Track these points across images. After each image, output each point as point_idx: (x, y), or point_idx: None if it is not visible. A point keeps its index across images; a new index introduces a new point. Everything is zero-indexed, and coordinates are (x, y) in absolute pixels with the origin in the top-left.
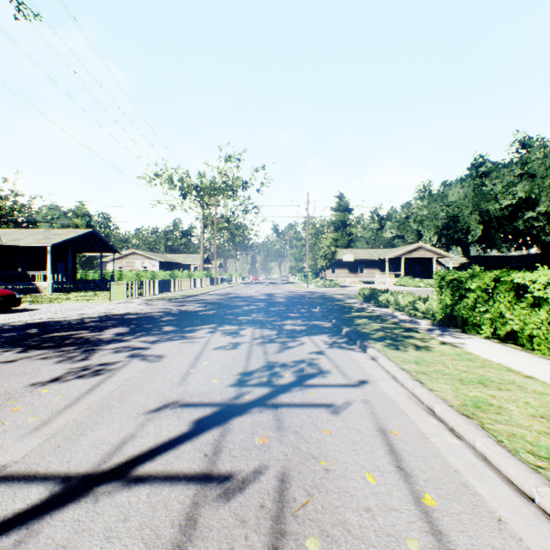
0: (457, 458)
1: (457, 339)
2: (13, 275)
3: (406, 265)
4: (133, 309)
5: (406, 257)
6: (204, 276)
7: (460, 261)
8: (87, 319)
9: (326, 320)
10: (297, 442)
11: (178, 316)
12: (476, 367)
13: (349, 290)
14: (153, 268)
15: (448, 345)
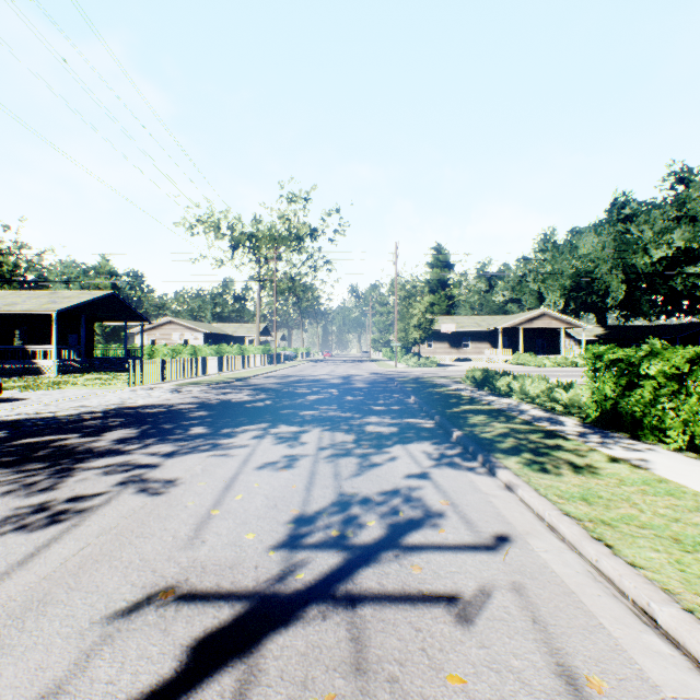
0: None
1: (631, 451)
2: (8, 351)
3: (524, 337)
4: (157, 399)
5: (525, 327)
6: (260, 352)
7: (595, 332)
8: (86, 414)
9: (426, 416)
10: None
11: (216, 410)
12: (689, 510)
13: (451, 370)
14: (195, 342)
15: (621, 462)
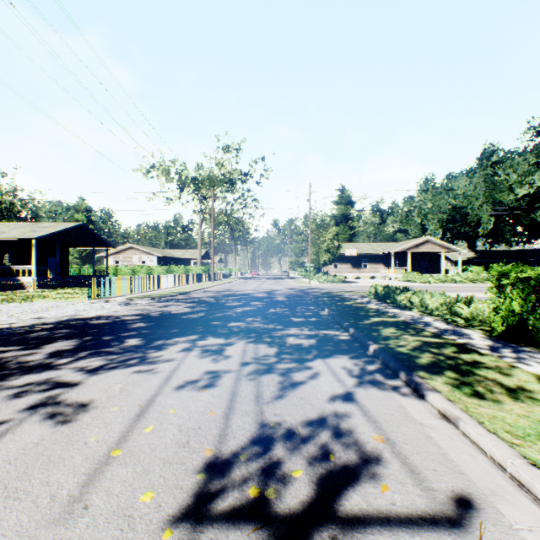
0: None
1: None
2: None
3: (411, 259)
4: (107, 311)
5: (412, 251)
6: (201, 271)
7: (467, 256)
8: (38, 325)
9: (340, 328)
10: None
11: (154, 322)
12: None
13: (354, 286)
14: (151, 263)
15: None
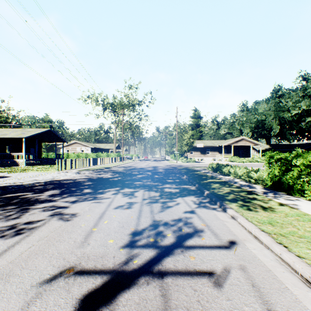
0: None
1: (288, 200)
2: (3, 155)
3: (234, 149)
4: (69, 177)
5: (234, 145)
6: (116, 156)
7: (265, 147)
8: (36, 183)
9: (192, 184)
10: None
11: (95, 181)
12: None
13: (201, 164)
14: (87, 151)
15: (285, 206)
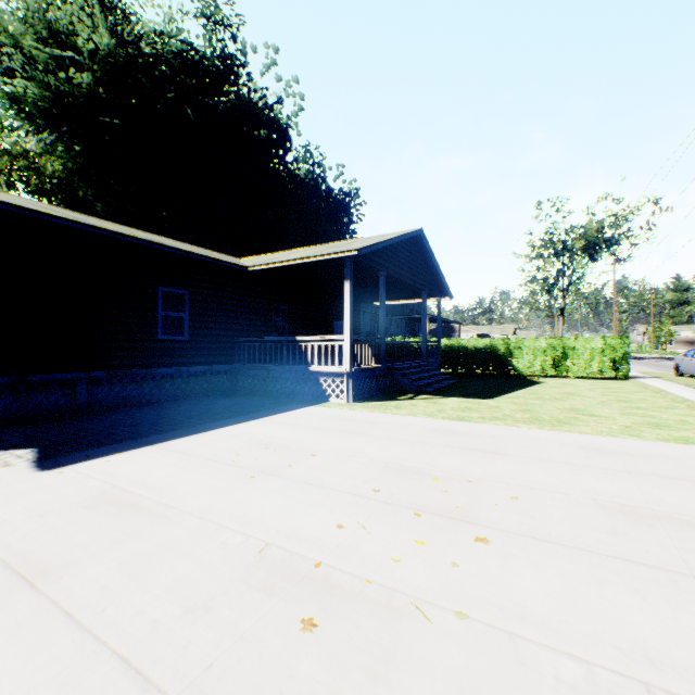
0: None
1: None
2: None
3: None
4: None
5: None
6: None
7: None
8: None
9: None
10: None
11: None
12: None
13: None
14: None
15: None
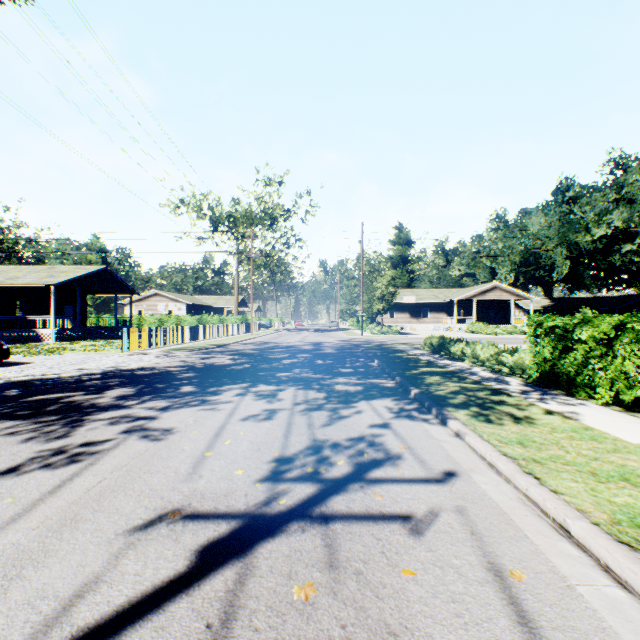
0: (637, 636)
1: (565, 405)
2: (10, 320)
3: (478, 308)
4: (148, 363)
5: (478, 299)
6: (238, 321)
7: (542, 304)
8: (87, 376)
9: (388, 377)
10: (362, 595)
11: (201, 372)
12: (608, 451)
13: (411, 338)
14: (179, 312)
15: (555, 414)
